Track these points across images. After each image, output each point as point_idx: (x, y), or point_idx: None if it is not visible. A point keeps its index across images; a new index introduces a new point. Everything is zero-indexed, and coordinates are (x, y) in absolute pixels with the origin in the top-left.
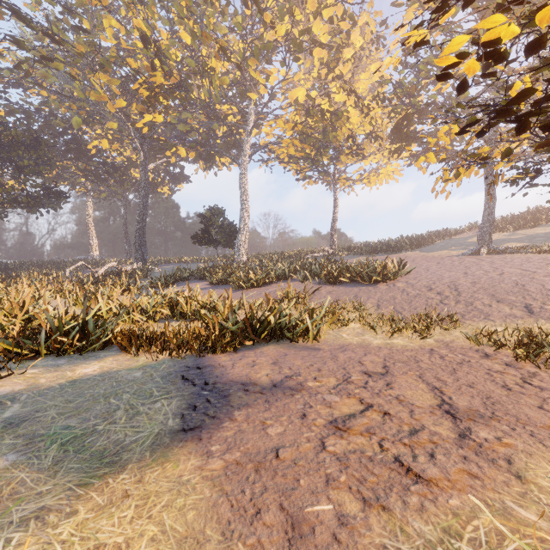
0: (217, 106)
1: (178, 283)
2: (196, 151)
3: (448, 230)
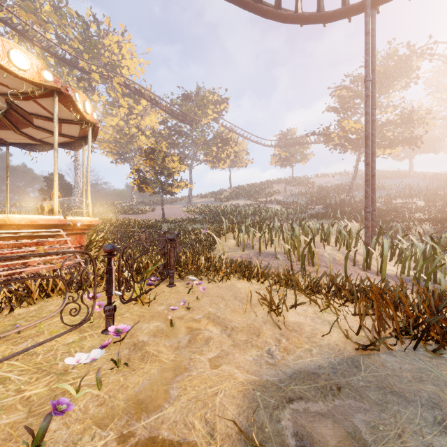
0: None
1: None
2: None
3: None
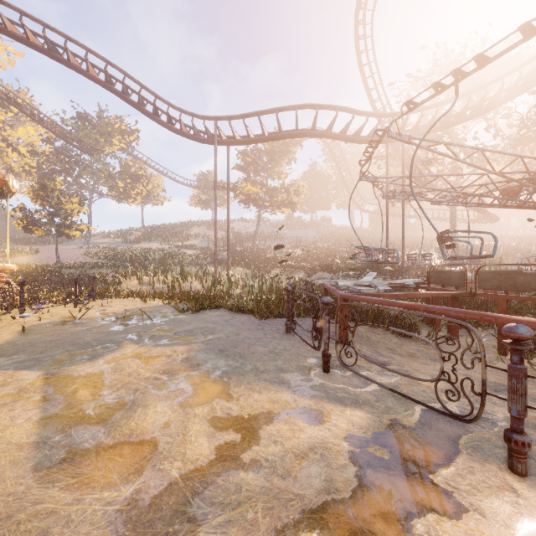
0: None
1: None
2: None
3: None
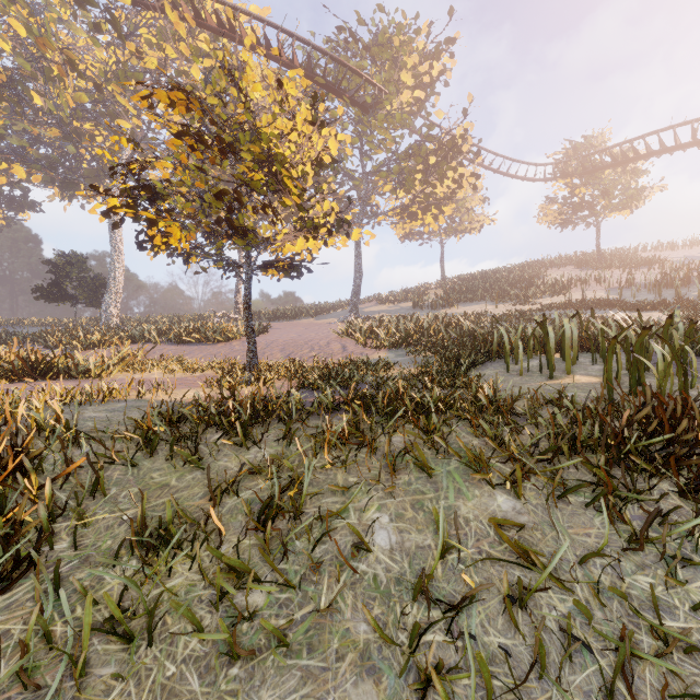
0: (76, 123)
1: None
2: (47, 172)
3: None
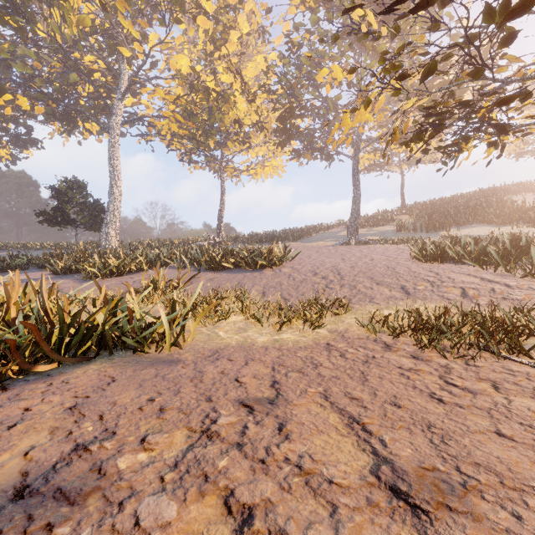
0: (77, 55)
1: (4, 273)
2: (48, 108)
3: (322, 225)
